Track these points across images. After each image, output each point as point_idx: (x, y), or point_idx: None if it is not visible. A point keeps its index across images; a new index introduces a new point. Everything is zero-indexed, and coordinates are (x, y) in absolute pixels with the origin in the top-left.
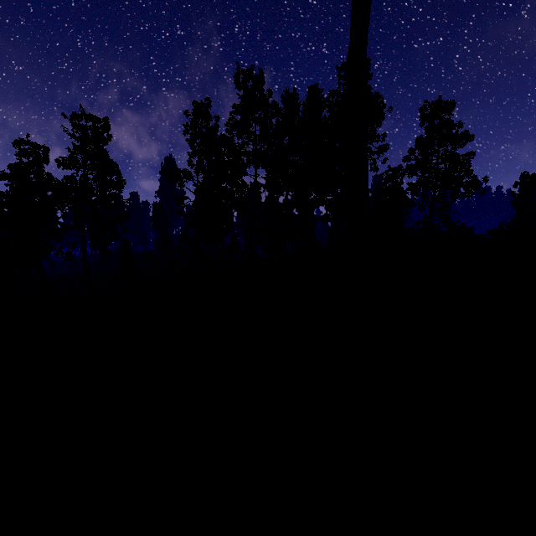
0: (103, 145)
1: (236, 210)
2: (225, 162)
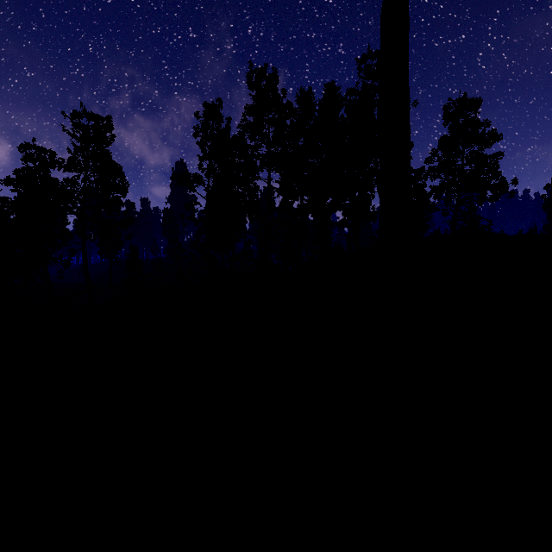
0: (106, 146)
1: (248, 215)
2: (236, 164)
